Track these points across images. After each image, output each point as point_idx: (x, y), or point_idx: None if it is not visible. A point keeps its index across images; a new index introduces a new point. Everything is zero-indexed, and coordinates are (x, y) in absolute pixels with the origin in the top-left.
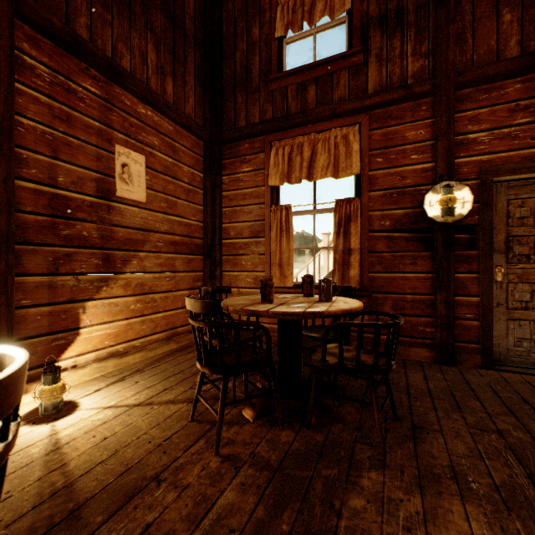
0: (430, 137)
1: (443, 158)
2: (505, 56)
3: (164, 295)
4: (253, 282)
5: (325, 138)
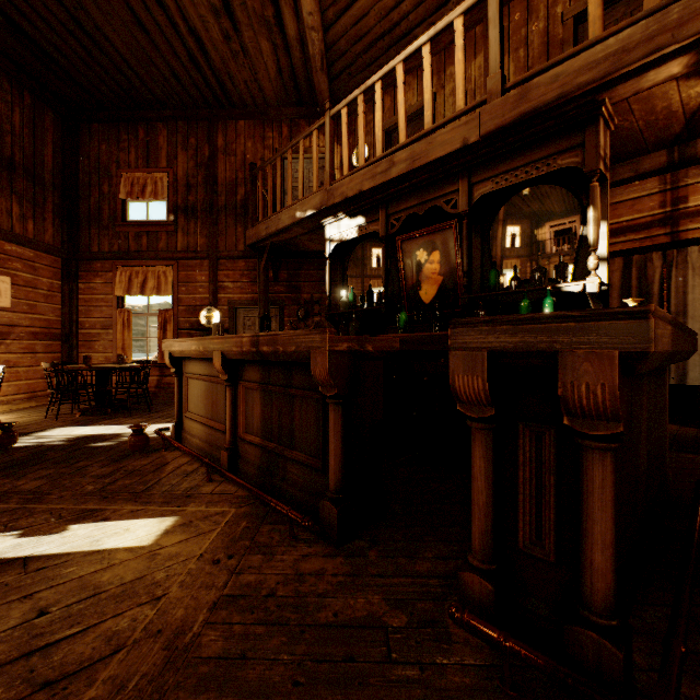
0: (208, 281)
1: (212, 294)
2: (239, 248)
3: (26, 369)
4: (105, 360)
5: (153, 270)
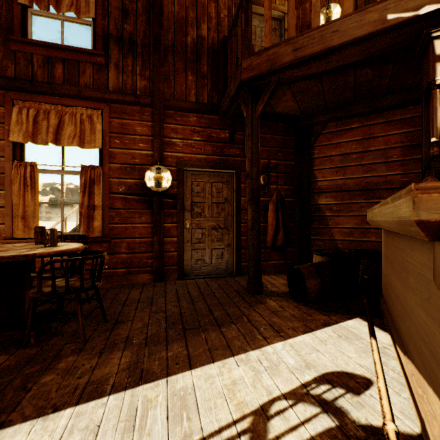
0: (151, 134)
1: (157, 150)
2: (189, 99)
3: None
4: None
5: (72, 112)
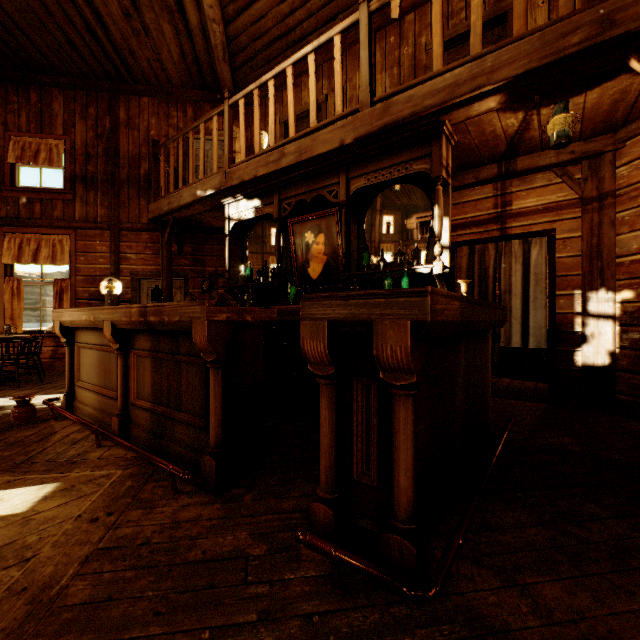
0: (109, 251)
1: (113, 264)
2: (143, 220)
3: None
4: None
5: (48, 239)
